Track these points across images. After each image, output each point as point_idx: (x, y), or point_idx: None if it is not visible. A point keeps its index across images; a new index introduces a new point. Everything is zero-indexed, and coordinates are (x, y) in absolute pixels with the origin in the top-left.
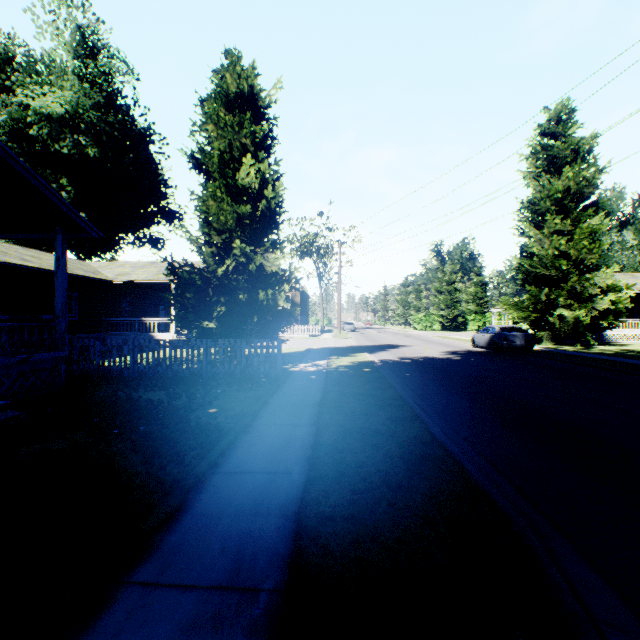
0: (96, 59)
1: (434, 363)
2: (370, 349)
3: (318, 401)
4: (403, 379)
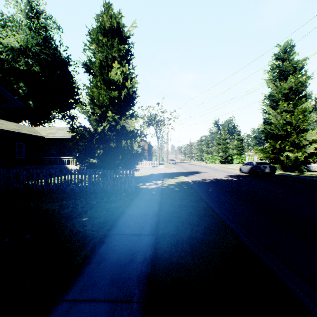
0: (38, 18)
1: (222, 182)
2: (185, 174)
3: (157, 211)
4: (208, 193)
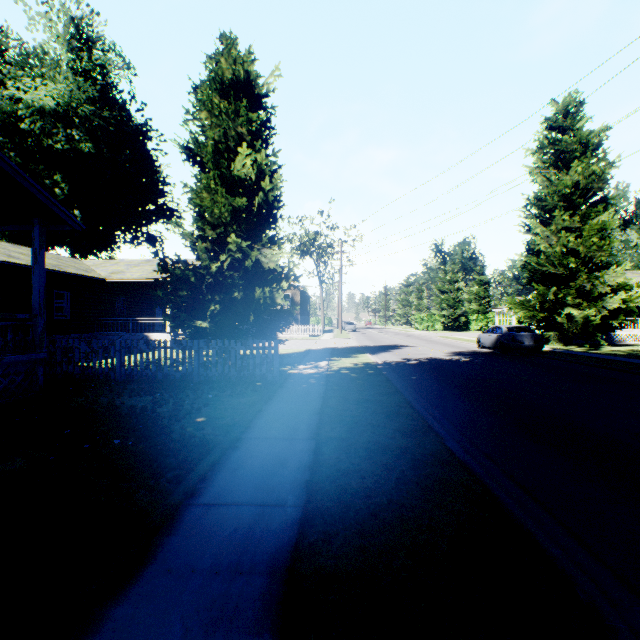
0: (90, 51)
1: (440, 365)
2: (372, 350)
3: (318, 409)
4: (409, 382)
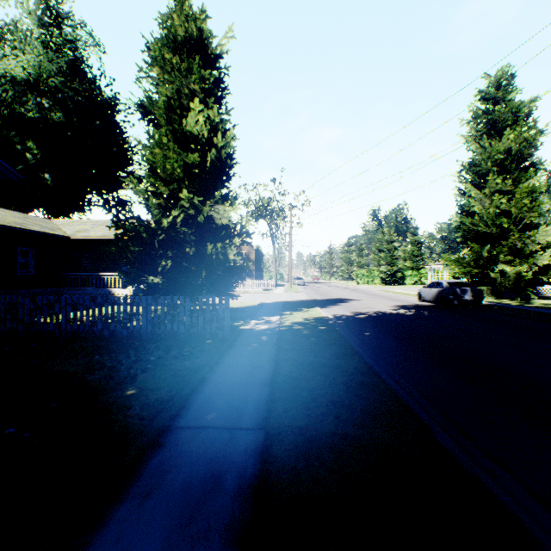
0: (60, 27)
1: (389, 319)
2: (321, 303)
3: (269, 377)
4: (364, 340)
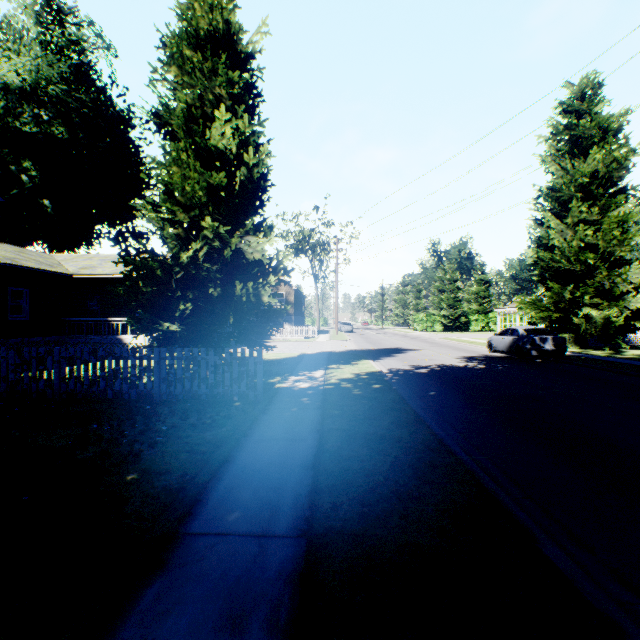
0: (62, 25)
1: (457, 374)
2: (373, 354)
3: (312, 455)
4: (428, 402)
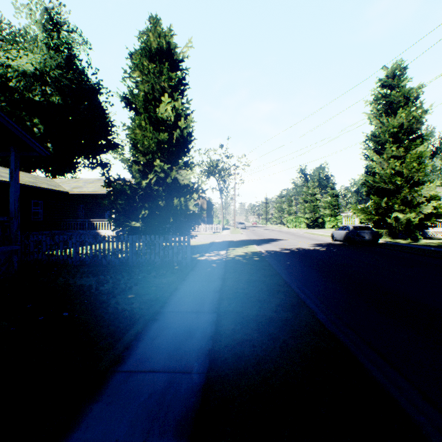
0: (59, 32)
1: (306, 253)
2: (257, 242)
3: (219, 287)
4: (285, 266)
